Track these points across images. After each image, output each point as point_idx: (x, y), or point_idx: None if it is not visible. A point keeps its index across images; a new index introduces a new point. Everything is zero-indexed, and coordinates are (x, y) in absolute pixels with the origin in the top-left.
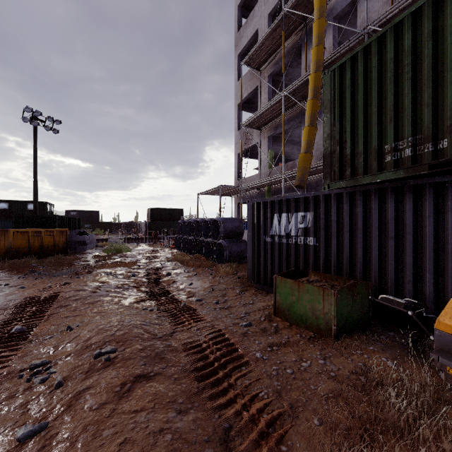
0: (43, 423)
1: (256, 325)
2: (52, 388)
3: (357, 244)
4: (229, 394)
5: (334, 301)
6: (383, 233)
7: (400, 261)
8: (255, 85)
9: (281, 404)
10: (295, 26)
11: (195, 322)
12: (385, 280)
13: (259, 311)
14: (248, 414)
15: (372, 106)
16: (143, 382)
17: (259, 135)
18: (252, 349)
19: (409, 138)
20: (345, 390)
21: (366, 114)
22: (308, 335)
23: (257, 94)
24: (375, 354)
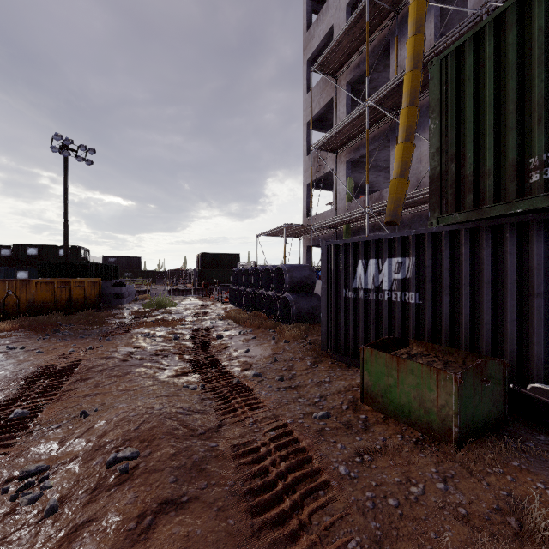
0: None
1: (336, 417)
2: (42, 515)
3: (482, 303)
4: (301, 542)
5: (455, 389)
6: (524, 288)
7: None
8: (329, 96)
9: None
10: (382, 16)
11: (251, 410)
12: (527, 357)
13: (339, 394)
14: None
15: (508, 102)
16: (171, 514)
17: (334, 159)
18: (333, 459)
19: None
20: (487, 544)
21: (497, 115)
22: (414, 436)
23: (332, 109)
24: (524, 475)
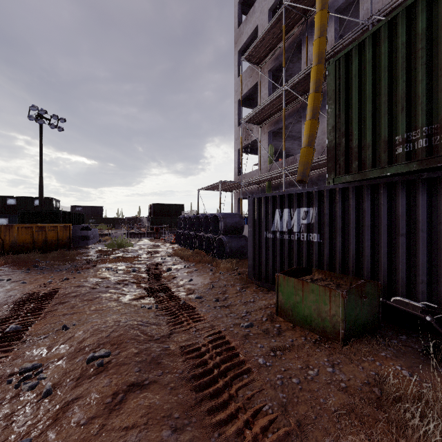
0: (25, 440)
1: (258, 326)
2: (40, 397)
3: (364, 241)
4: (230, 407)
5: (342, 302)
6: (392, 230)
7: (411, 260)
8: (255, 80)
9: (287, 421)
10: (296, 20)
11: (194, 322)
12: (395, 280)
13: (261, 310)
14: (251, 433)
15: (381, 95)
16: (137, 392)
17: (259, 130)
18: (254, 354)
19: (423, 127)
20: (358, 404)
21: (374, 104)
22: (314, 337)
23: (257, 90)
24: (388, 361)
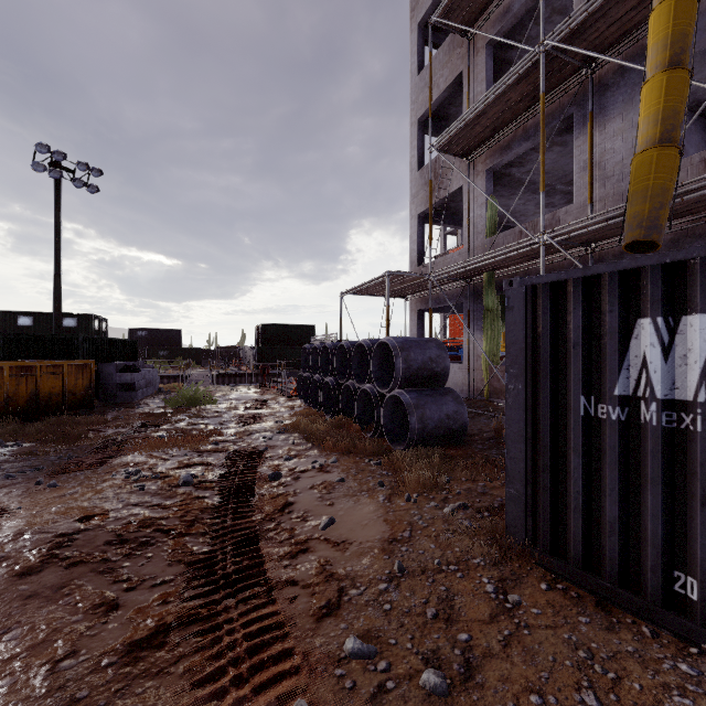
0: None
1: None
2: None
3: None
4: None
5: None
6: None
7: None
8: (455, 71)
9: None
10: None
11: None
12: None
13: None
14: None
15: None
16: None
17: (465, 170)
18: None
19: None
20: None
21: None
22: None
23: (456, 97)
24: None
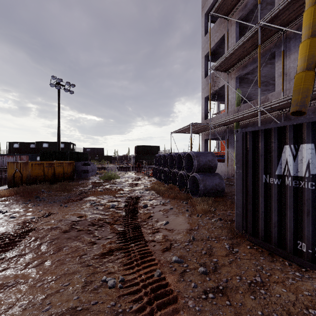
0: None
1: None
2: None
3: None
4: None
5: None
6: None
7: None
8: (222, 34)
9: None
10: None
11: None
12: None
13: None
14: None
15: None
16: None
17: (226, 77)
18: None
19: None
20: None
21: None
22: None
23: (222, 44)
24: None
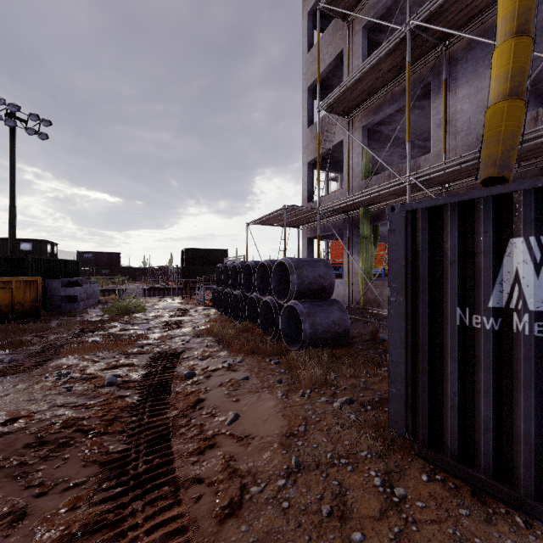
0: None
1: None
2: None
3: None
4: None
5: None
6: None
7: None
8: (338, 49)
9: None
10: None
11: None
12: None
13: None
14: None
15: None
16: None
17: (345, 127)
18: None
19: None
20: None
21: None
22: None
23: (338, 70)
24: None
